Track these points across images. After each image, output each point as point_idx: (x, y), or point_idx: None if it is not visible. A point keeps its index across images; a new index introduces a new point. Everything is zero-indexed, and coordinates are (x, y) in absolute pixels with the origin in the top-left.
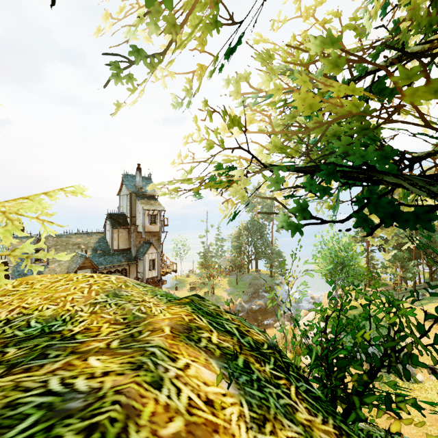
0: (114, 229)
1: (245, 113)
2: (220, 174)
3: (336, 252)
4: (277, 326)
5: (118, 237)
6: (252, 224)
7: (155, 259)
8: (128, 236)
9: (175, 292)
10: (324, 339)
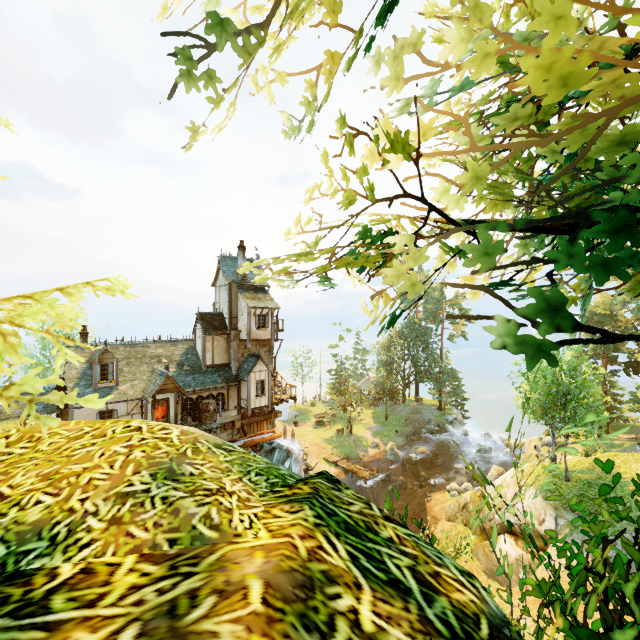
0: (207, 336)
1: (418, 122)
2: (367, 244)
3: (554, 376)
4: (451, 488)
5: (213, 348)
6: (410, 328)
7: (265, 379)
8: (226, 346)
9: (294, 428)
10: (534, 519)
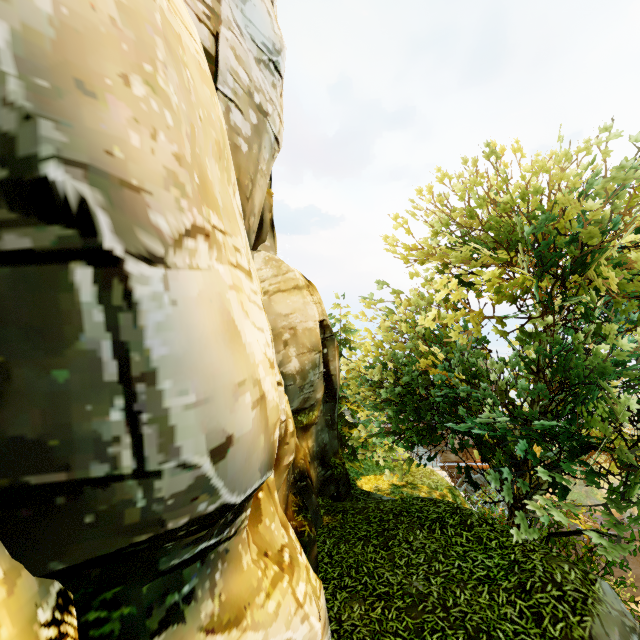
0: None
1: None
2: None
3: None
4: None
5: None
6: None
7: None
8: None
9: None
10: None
